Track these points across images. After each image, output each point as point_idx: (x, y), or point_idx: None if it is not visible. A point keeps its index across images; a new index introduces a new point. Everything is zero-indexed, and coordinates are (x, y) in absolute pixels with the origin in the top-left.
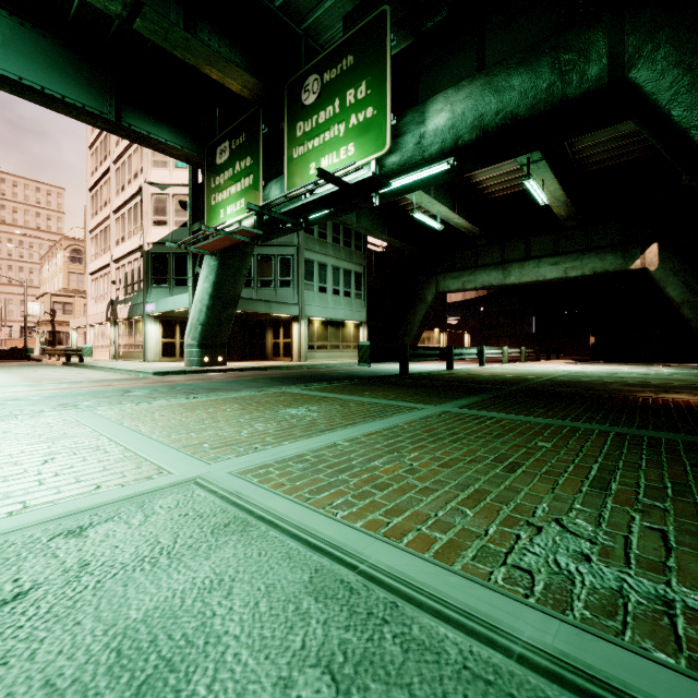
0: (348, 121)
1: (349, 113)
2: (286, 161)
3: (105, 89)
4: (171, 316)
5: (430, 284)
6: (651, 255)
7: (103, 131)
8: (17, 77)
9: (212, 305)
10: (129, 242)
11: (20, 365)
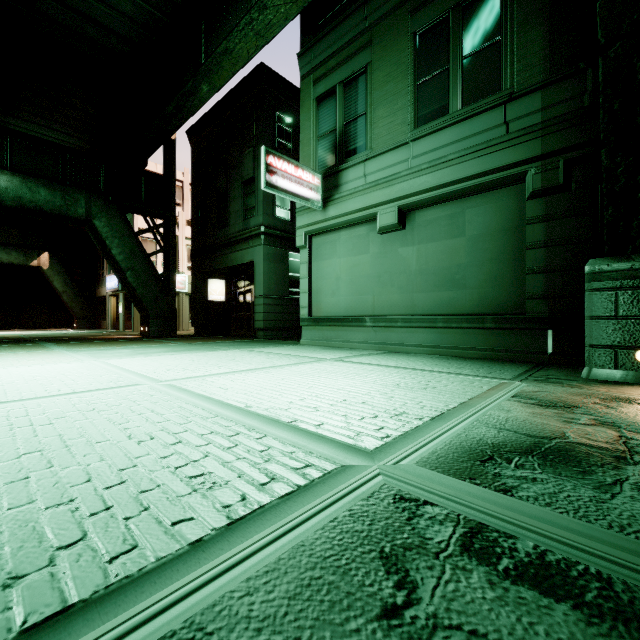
0: None
1: None
2: None
3: None
4: None
5: None
6: (45, 259)
7: None
8: None
9: None
10: None
11: None
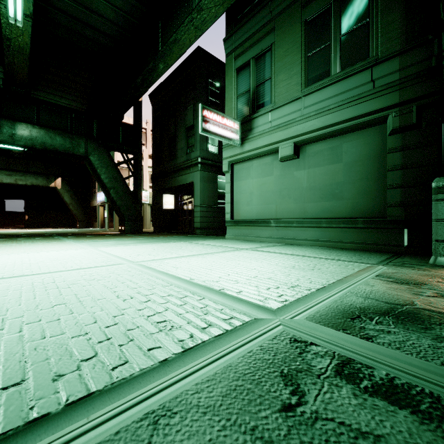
0: None
1: None
2: None
3: None
4: None
5: None
6: (59, 182)
7: None
8: None
9: None
10: None
11: None
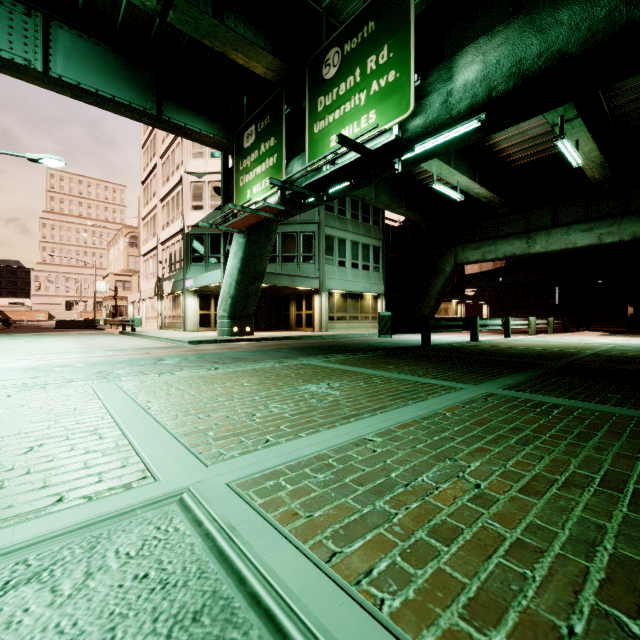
0: (369, 89)
1: (370, 81)
2: (307, 137)
3: (148, 88)
4: (207, 291)
5: (448, 255)
6: None
7: (152, 132)
8: (76, 83)
9: (240, 280)
10: (172, 226)
11: (86, 334)
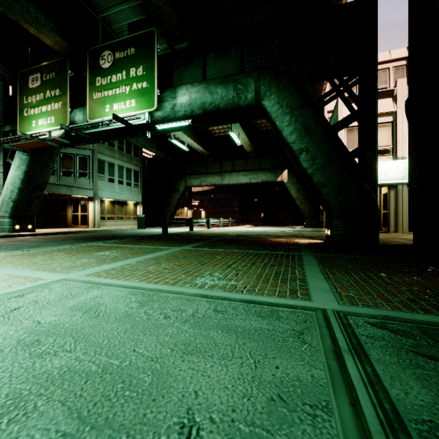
0: (131, 86)
1: (132, 82)
2: (88, 99)
3: None
4: None
5: (181, 181)
6: (285, 175)
7: None
8: None
9: (23, 188)
10: None
11: None
